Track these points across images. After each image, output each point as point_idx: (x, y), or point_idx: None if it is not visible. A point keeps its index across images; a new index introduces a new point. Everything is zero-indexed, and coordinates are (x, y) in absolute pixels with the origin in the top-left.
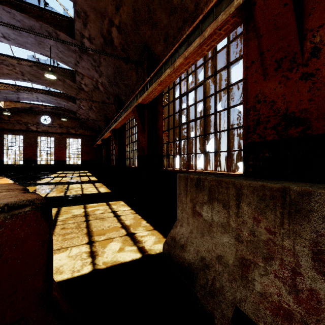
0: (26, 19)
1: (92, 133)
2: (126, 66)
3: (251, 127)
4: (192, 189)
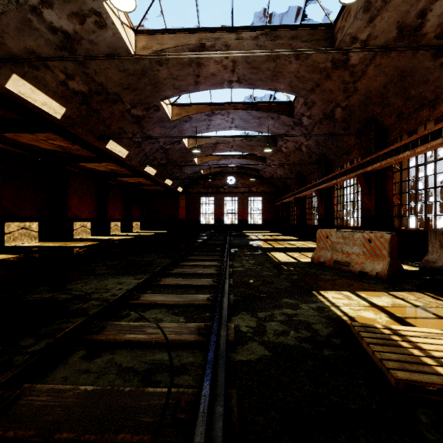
0: (259, 113)
1: (273, 190)
2: (343, 132)
3: None
4: (439, 236)
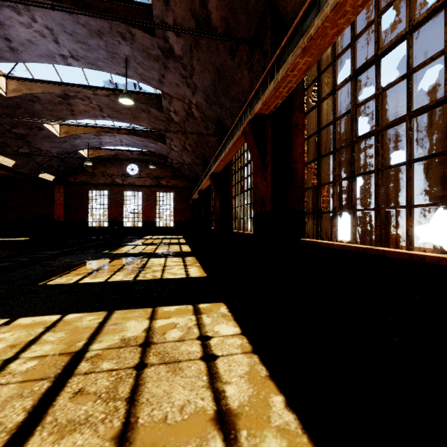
0: (91, 19)
1: (188, 184)
2: (232, 62)
3: None
4: None
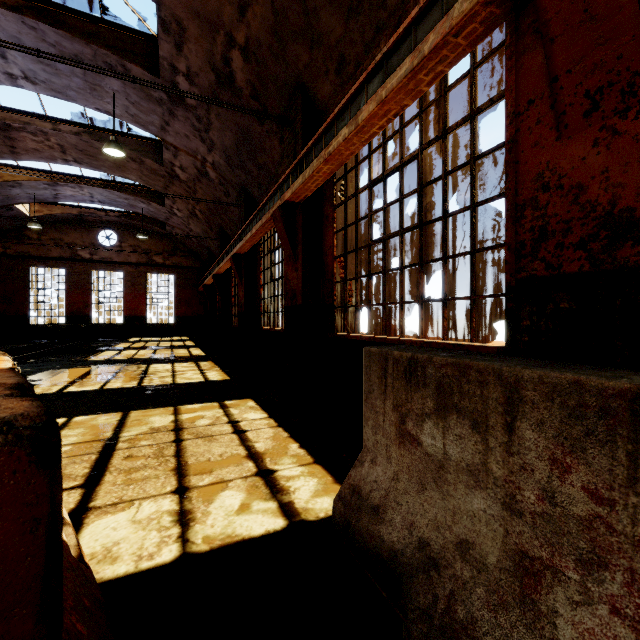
0: (66, 40)
1: (196, 264)
2: (260, 128)
3: (526, 244)
4: (397, 383)
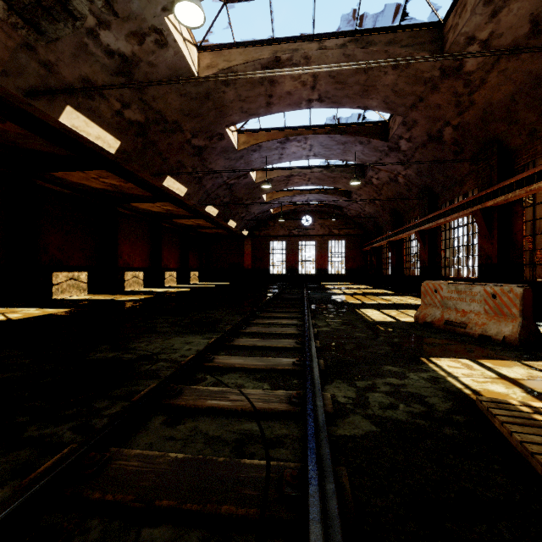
0: (344, 138)
1: (359, 232)
2: (454, 158)
3: None
4: None
